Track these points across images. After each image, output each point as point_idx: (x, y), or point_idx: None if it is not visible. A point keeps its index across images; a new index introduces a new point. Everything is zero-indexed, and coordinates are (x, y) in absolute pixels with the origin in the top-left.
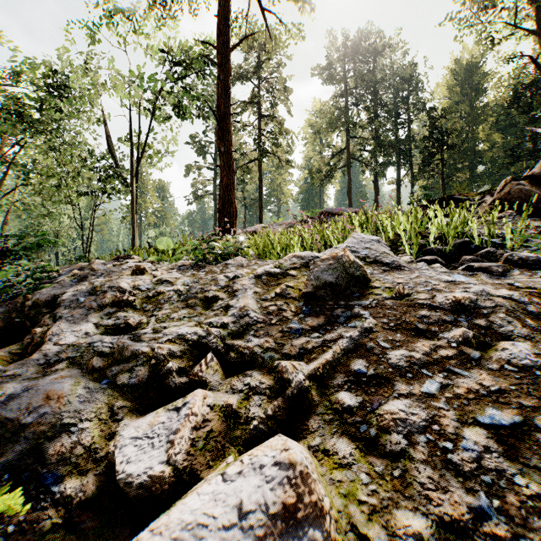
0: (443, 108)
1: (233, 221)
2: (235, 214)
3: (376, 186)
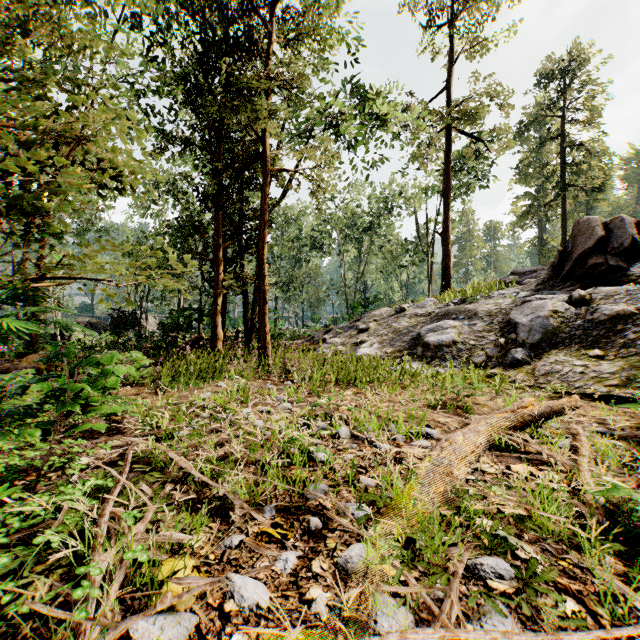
0: None
1: (448, 285)
2: (449, 281)
3: None
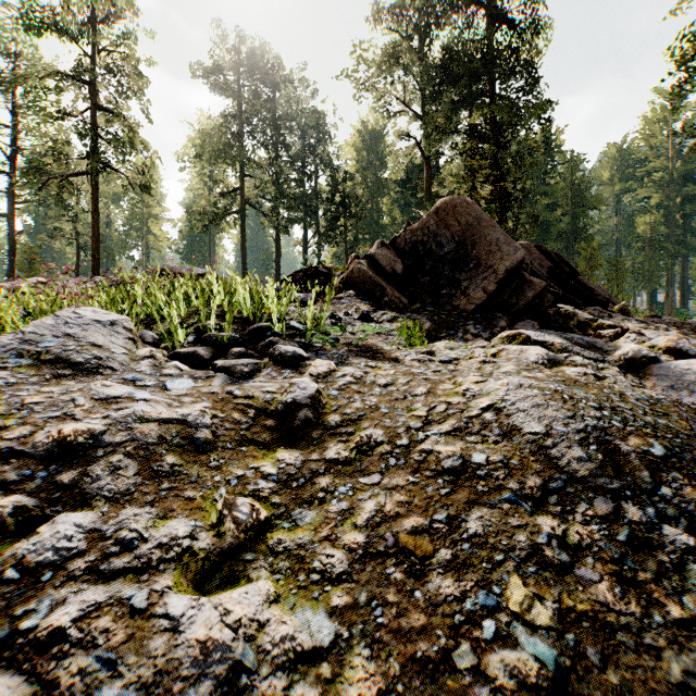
0: (351, 170)
1: None
2: None
3: (278, 245)
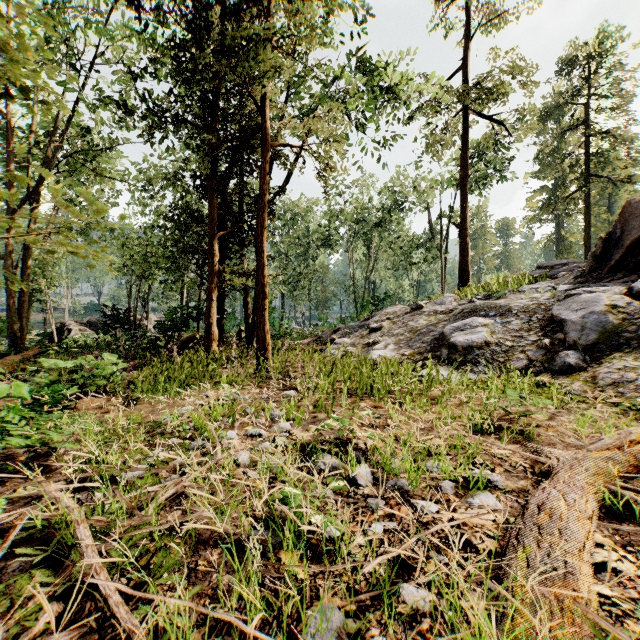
0: None
1: (466, 281)
2: (468, 277)
3: None
